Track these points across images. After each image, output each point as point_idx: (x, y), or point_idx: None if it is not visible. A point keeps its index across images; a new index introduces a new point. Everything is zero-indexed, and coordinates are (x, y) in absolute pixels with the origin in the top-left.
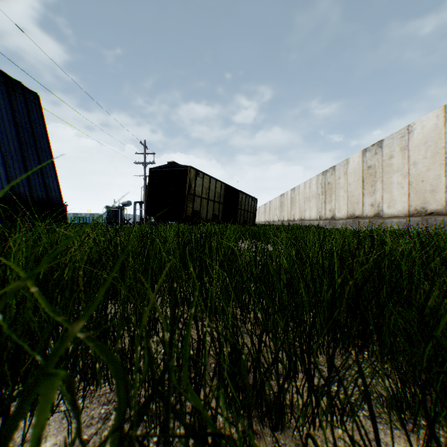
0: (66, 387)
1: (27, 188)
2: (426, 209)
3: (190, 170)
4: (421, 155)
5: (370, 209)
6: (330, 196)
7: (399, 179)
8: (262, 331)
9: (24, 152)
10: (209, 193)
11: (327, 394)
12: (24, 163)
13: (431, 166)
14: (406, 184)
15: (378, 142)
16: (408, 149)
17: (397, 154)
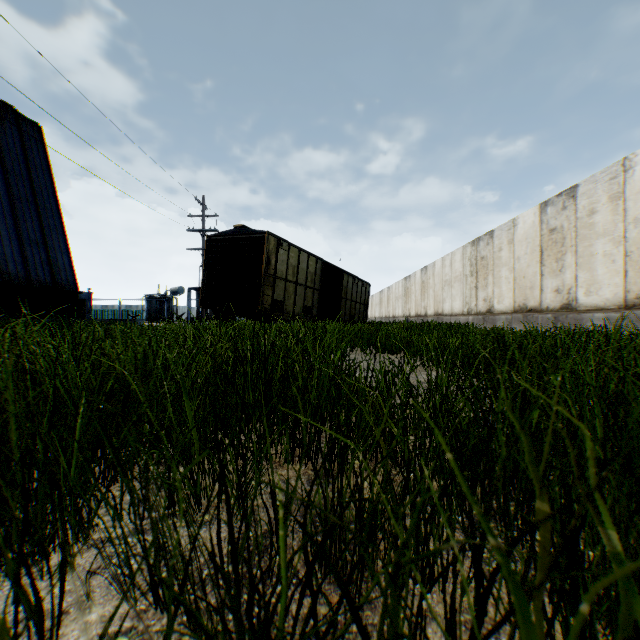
0: None
1: (21, 267)
2: None
3: (268, 238)
4: None
5: (554, 297)
6: (484, 278)
7: (607, 247)
8: None
9: (16, 212)
10: (298, 273)
11: None
12: (16, 228)
13: None
14: (620, 256)
15: (569, 189)
16: (625, 197)
17: (604, 207)
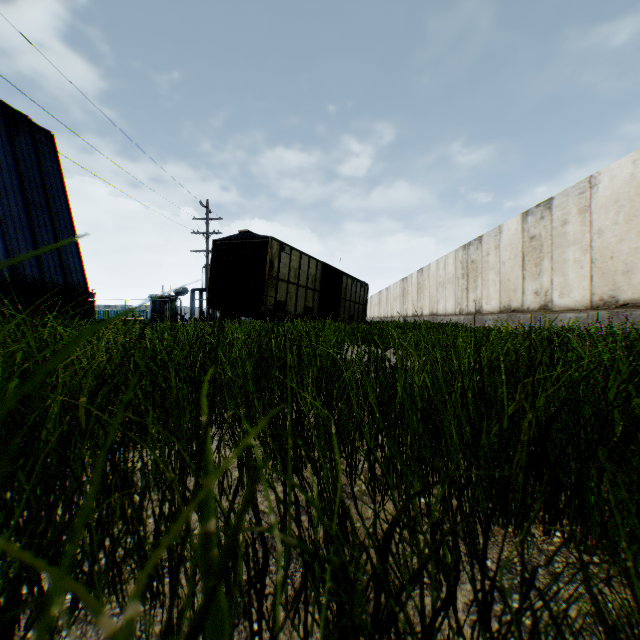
0: (37, 611)
1: (36, 269)
2: (617, 299)
3: (271, 243)
4: (610, 219)
5: (534, 298)
6: (474, 280)
7: (576, 254)
8: (393, 522)
9: (31, 217)
10: (300, 275)
11: (514, 636)
12: (31, 232)
13: (624, 236)
14: (587, 262)
15: (546, 201)
16: (591, 210)
17: (574, 219)
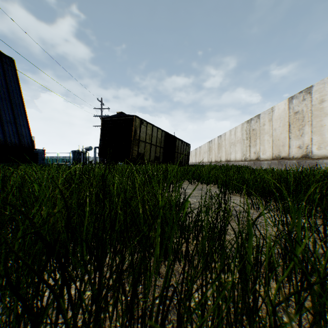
0: None
1: (1, 135)
2: None
3: (135, 119)
4: None
5: (297, 150)
6: (254, 141)
7: None
8: None
9: None
10: (152, 138)
11: None
12: None
13: None
14: None
15: (307, 88)
16: None
17: None
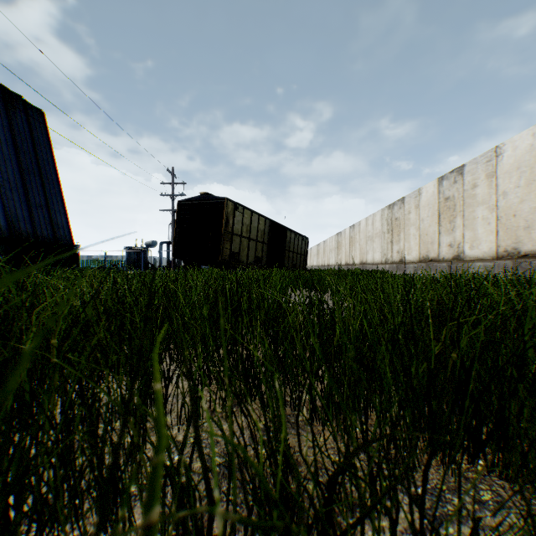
0: None
1: (29, 225)
2: (519, 251)
3: (227, 203)
4: (513, 183)
5: (448, 250)
6: (397, 235)
7: (484, 213)
8: (337, 470)
9: (25, 181)
10: (251, 231)
11: None
12: (25, 194)
13: (525, 197)
14: (493, 220)
15: (459, 167)
16: (497, 175)
17: (482, 183)
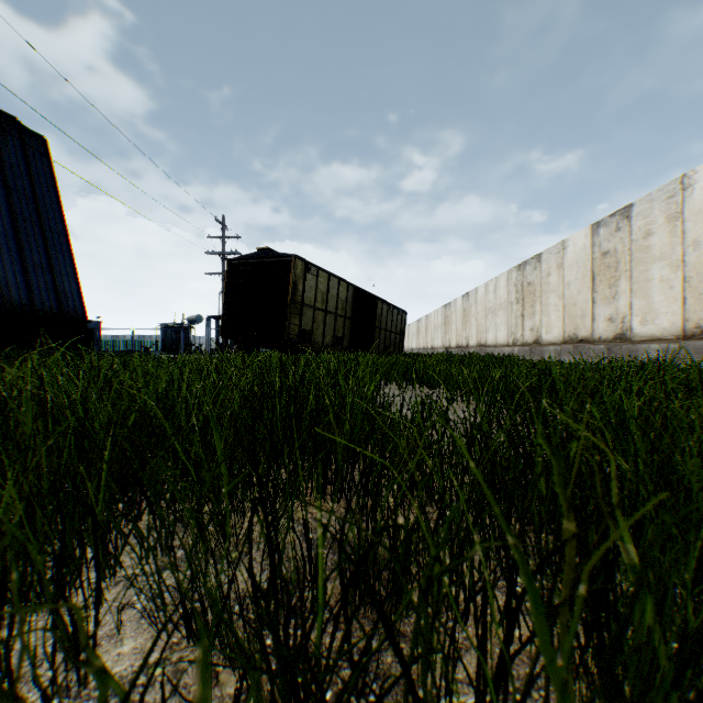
0: None
1: (24, 293)
2: None
3: (295, 262)
4: None
5: (607, 326)
6: (531, 306)
7: (664, 272)
8: None
9: (19, 233)
10: (328, 300)
11: None
12: (19, 250)
13: None
14: (678, 282)
15: (623, 208)
16: (684, 217)
17: (661, 229)
